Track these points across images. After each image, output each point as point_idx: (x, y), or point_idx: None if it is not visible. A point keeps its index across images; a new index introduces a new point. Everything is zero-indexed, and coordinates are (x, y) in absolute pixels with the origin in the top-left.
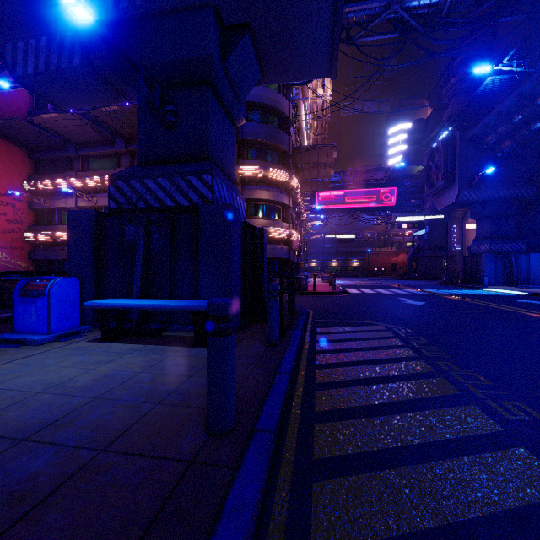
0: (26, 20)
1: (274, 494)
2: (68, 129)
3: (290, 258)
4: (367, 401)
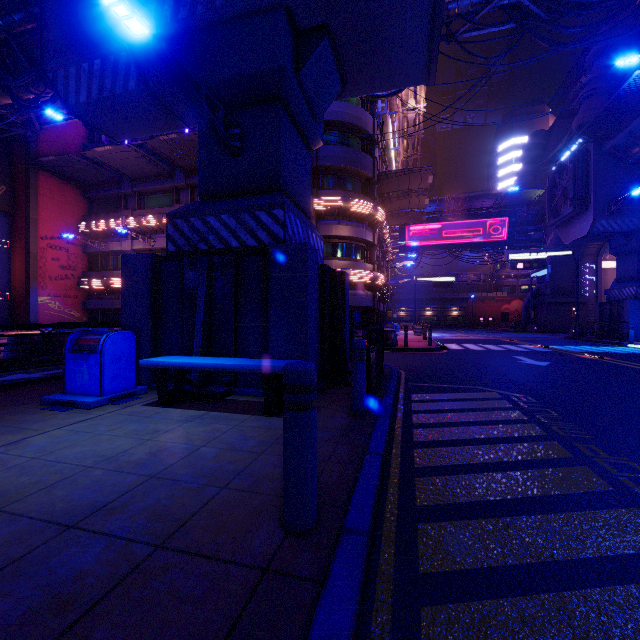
0: (79, 42)
1: (371, 619)
2: (124, 163)
3: (375, 306)
4: (485, 495)
